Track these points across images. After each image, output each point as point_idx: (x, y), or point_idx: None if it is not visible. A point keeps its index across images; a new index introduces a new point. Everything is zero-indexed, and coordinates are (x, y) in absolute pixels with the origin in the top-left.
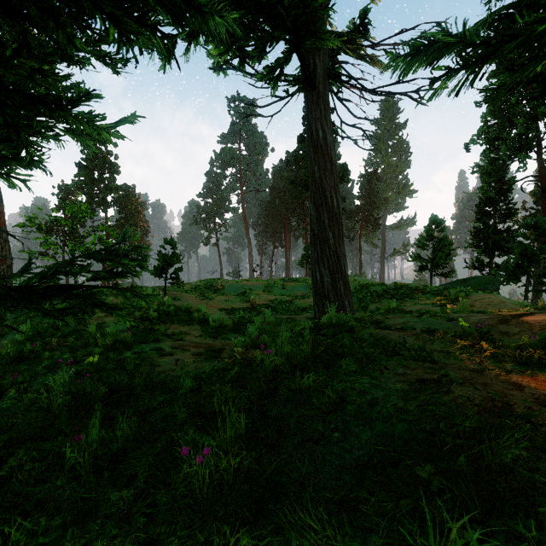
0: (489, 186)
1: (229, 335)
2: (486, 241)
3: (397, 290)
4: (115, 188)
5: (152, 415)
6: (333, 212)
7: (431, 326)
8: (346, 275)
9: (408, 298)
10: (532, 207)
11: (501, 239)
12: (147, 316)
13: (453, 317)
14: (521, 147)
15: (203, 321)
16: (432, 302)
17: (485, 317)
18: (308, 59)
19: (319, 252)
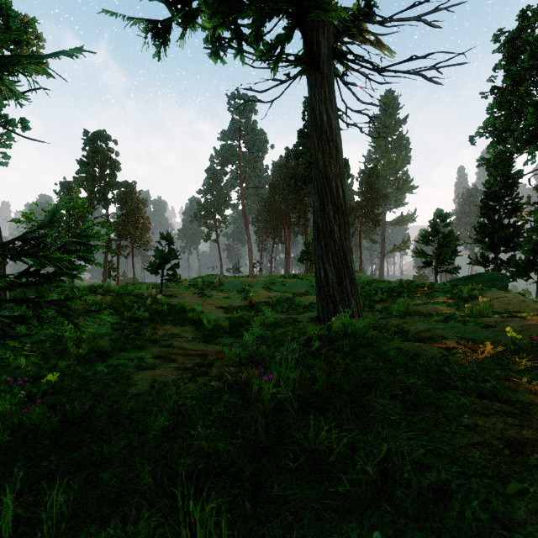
0: (495, 180)
1: (225, 339)
2: (491, 236)
3: (403, 287)
4: (116, 185)
5: (108, 466)
6: (338, 204)
7: (464, 335)
8: (353, 272)
9: (415, 295)
10: (537, 202)
11: (507, 234)
12: (136, 316)
13: (488, 323)
14: (531, 138)
15: (198, 321)
16: (442, 300)
17: (527, 323)
18: (311, 37)
19: (323, 247)
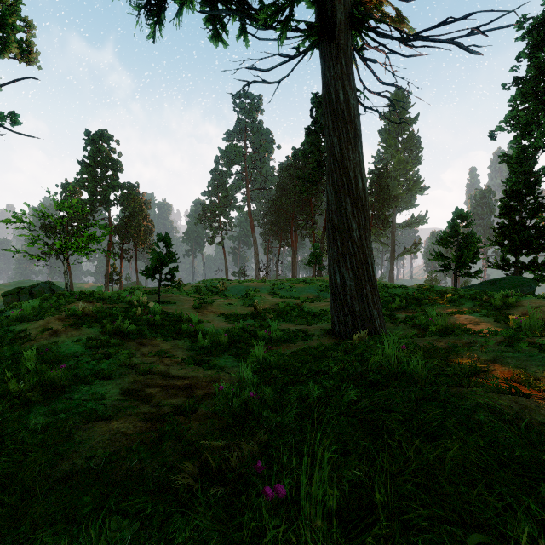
0: (518, 177)
1: (222, 360)
2: (512, 238)
3: (423, 293)
4: (118, 186)
5: None
6: (357, 197)
7: None
8: (374, 277)
9: (437, 303)
10: None
11: (529, 236)
12: (121, 329)
13: None
14: None
15: (193, 334)
16: (470, 308)
17: None
18: (325, 2)
19: (339, 248)
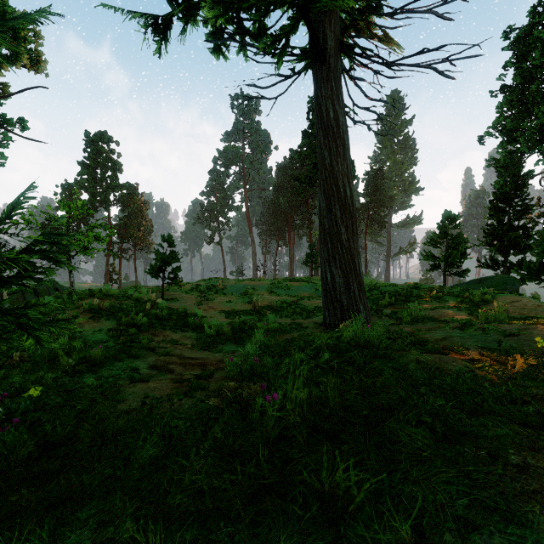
0: (505, 180)
1: (226, 346)
2: (501, 238)
3: (411, 291)
4: (118, 187)
5: (87, 502)
6: (345, 204)
7: (486, 344)
8: (361, 275)
9: (424, 299)
10: None
11: (517, 236)
12: (135, 321)
13: (510, 331)
14: (542, 137)
15: (199, 326)
16: (453, 305)
17: None
18: (317, 30)
19: (330, 250)
